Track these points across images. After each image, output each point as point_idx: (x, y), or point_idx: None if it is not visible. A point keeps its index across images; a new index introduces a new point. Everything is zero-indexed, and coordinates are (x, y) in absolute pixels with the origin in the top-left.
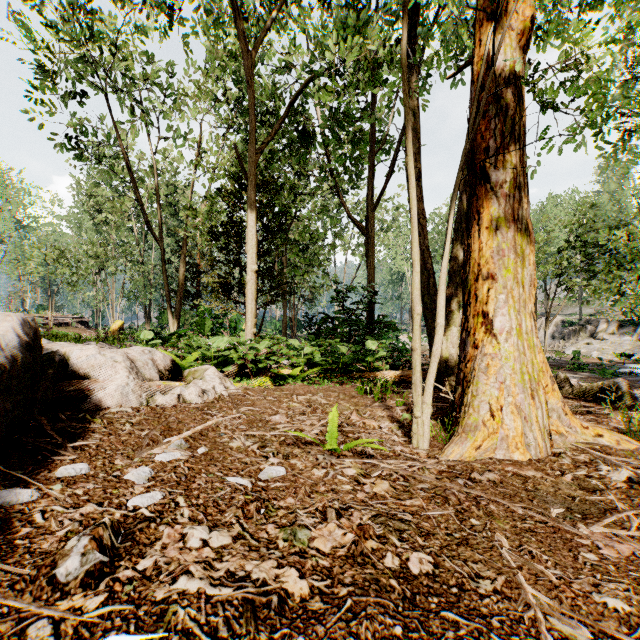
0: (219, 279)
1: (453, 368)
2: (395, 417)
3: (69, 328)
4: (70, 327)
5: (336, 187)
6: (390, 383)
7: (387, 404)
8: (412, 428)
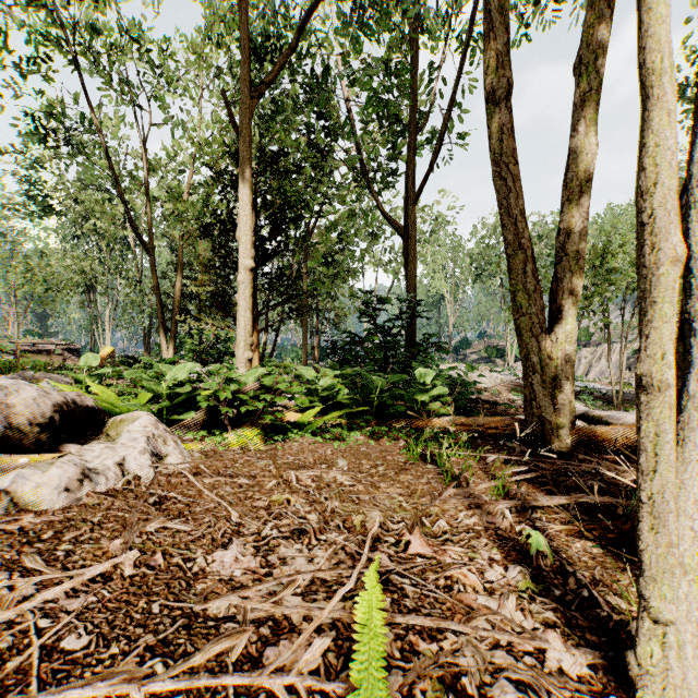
0: (212, 288)
1: (567, 414)
2: (504, 534)
3: (51, 356)
4: (52, 355)
5: (367, 176)
6: (463, 441)
7: (473, 492)
8: (639, 652)
